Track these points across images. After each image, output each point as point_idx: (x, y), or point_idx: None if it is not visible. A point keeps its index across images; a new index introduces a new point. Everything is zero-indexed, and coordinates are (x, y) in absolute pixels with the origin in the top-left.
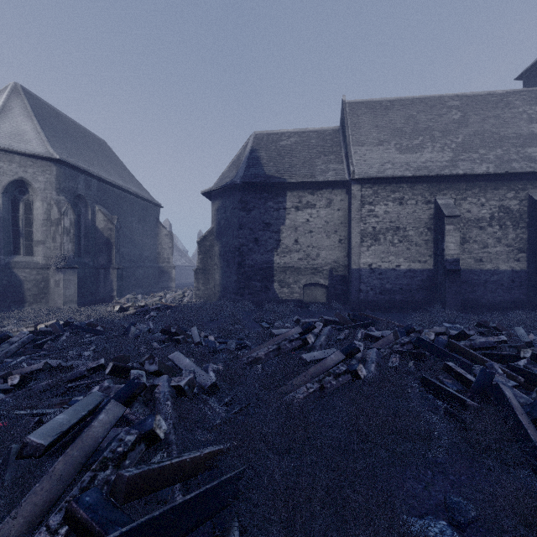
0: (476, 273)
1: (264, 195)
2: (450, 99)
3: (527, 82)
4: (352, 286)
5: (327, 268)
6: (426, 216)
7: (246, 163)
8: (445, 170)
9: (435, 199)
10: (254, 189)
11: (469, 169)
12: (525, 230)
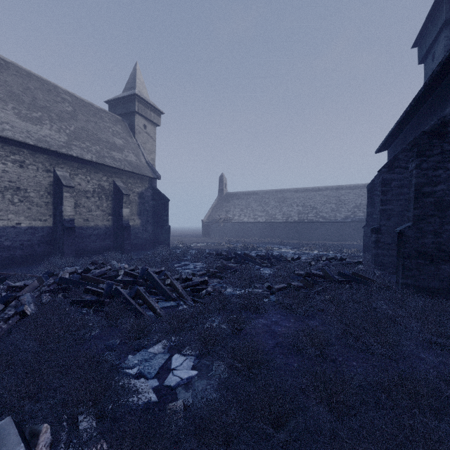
0: (84, 229)
1: None
2: (64, 92)
3: (111, 108)
4: None
5: None
6: (47, 182)
7: None
8: (63, 149)
9: (54, 169)
10: None
11: (80, 154)
12: (112, 202)
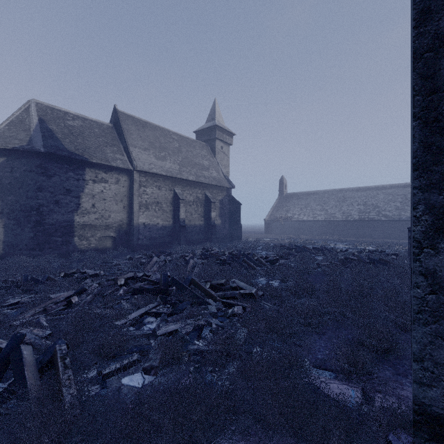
0: (189, 227)
1: (65, 166)
2: (173, 134)
3: (198, 136)
4: (135, 236)
5: (116, 225)
6: (170, 197)
7: (40, 132)
8: (178, 175)
9: (174, 189)
10: (55, 159)
11: (187, 177)
12: (204, 208)
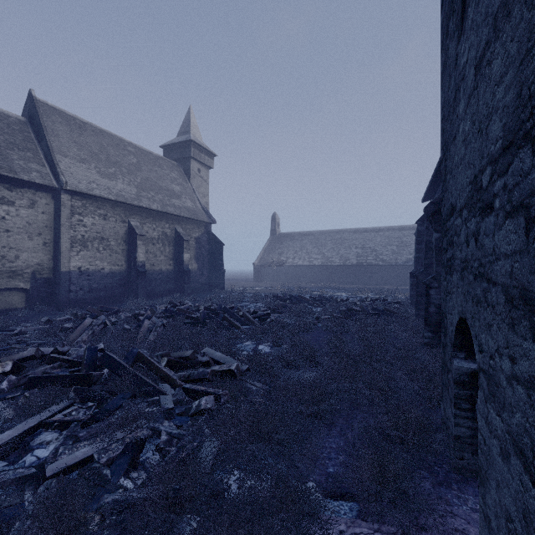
0: (151, 273)
1: None
2: (129, 145)
3: (166, 153)
4: (63, 287)
5: (29, 271)
6: (123, 232)
7: None
8: (135, 202)
9: (128, 220)
10: None
11: (148, 204)
12: (173, 247)
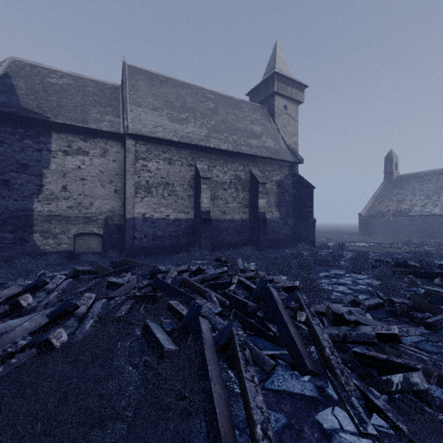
0: (221, 221)
1: (19, 130)
2: (208, 92)
3: (251, 99)
4: (127, 234)
5: (102, 218)
6: (189, 176)
7: None
8: (202, 142)
9: (195, 163)
10: (3, 120)
11: (217, 144)
12: (248, 193)
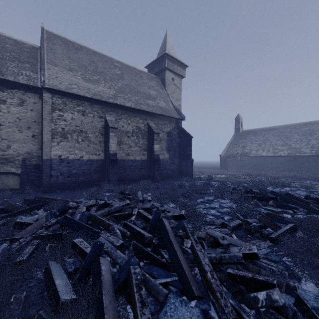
0: (126, 161)
1: None
2: (116, 62)
3: (149, 71)
4: (44, 173)
5: (20, 159)
6: (100, 126)
7: None
8: (110, 99)
9: (105, 116)
10: None
11: (123, 102)
12: (146, 140)
